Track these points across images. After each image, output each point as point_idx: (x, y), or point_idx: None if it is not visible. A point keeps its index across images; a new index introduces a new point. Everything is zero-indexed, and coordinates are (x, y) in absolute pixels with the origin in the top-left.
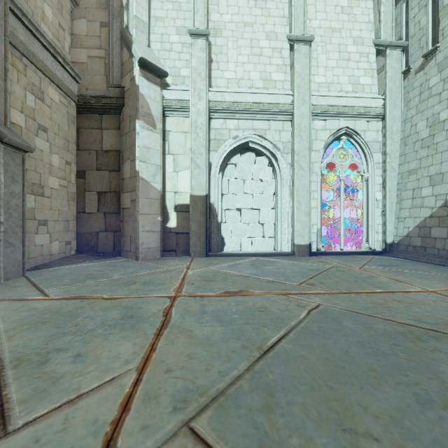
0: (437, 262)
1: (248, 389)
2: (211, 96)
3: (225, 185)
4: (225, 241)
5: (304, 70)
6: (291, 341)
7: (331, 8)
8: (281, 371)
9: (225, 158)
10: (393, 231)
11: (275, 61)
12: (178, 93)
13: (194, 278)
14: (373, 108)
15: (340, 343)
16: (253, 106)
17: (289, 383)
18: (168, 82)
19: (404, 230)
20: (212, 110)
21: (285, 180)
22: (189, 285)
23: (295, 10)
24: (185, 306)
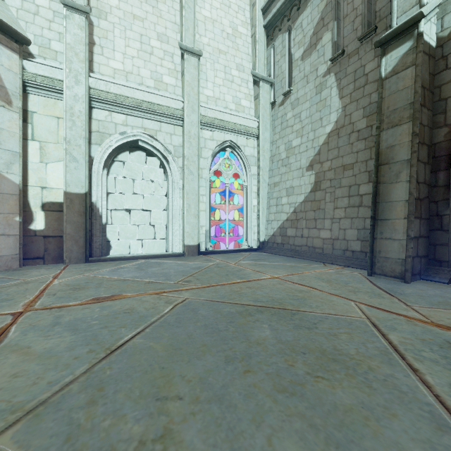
0: (290, 254)
1: (78, 391)
2: (92, 82)
3: (112, 184)
4: (112, 245)
5: (193, 80)
6: (144, 336)
7: (218, 31)
8: (122, 365)
9: (111, 154)
10: (265, 231)
11: (167, 65)
12: (47, 69)
13: (59, 288)
14: (250, 128)
15: (189, 329)
16: (142, 103)
17: (125, 374)
18: (32, 52)
19: (272, 231)
20: (94, 98)
21: (177, 183)
22: (49, 296)
23: (185, 21)
24: (33, 321)
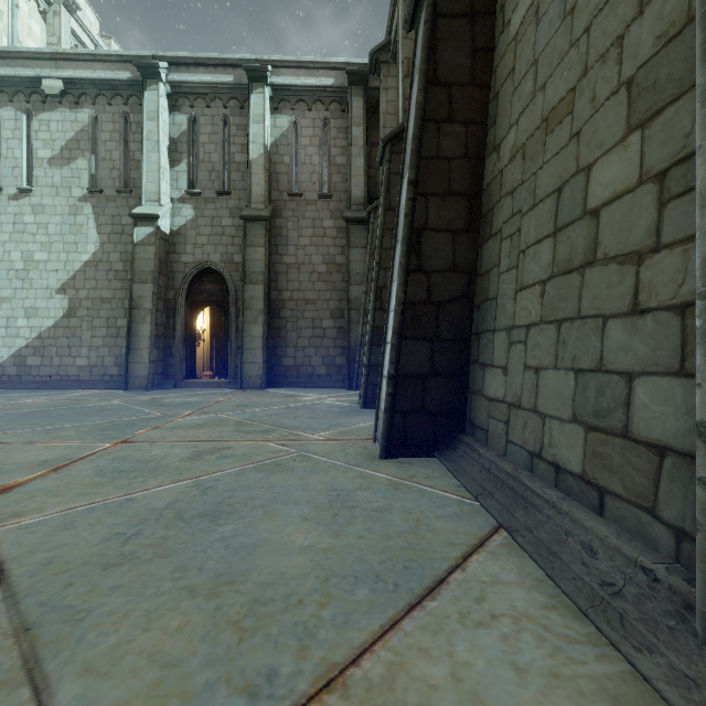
0: (34, 387)
1: None
2: None
3: None
4: None
5: None
6: None
7: None
8: None
9: None
10: None
11: None
12: None
13: None
14: None
15: (5, 419)
16: None
17: None
18: None
19: None
20: None
21: None
22: None
23: None
24: None
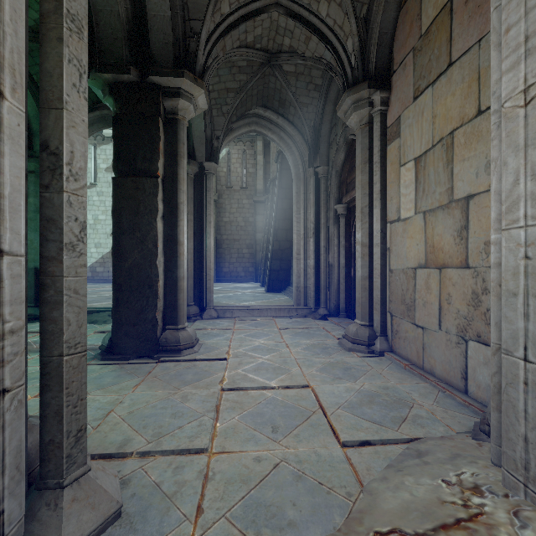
0: (102, 282)
1: None
2: None
3: None
4: None
5: None
6: None
7: None
8: None
9: None
10: None
11: None
12: None
13: None
14: None
15: None
16: None
17: None
18: None
19: None
20: None
21: None
22: None
23: None
24: None
